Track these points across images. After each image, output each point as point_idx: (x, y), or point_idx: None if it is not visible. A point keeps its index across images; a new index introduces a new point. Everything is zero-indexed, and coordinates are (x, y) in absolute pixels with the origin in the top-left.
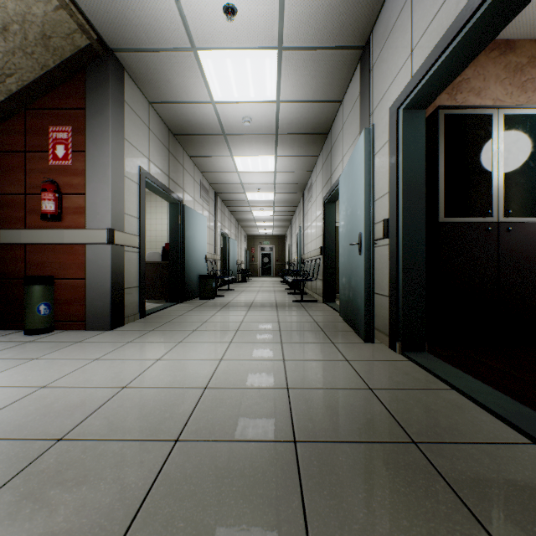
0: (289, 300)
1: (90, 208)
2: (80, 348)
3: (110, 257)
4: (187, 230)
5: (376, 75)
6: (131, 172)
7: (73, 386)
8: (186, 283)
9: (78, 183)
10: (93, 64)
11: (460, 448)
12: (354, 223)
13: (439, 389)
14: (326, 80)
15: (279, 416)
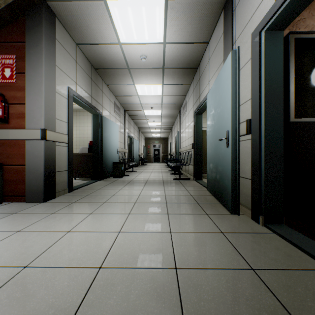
0: (171, 178)
1: (28, 113)
2: (12, 220)
3: (43, 149)
4: (104, 132)
5: (238, 13)
6: (61, 90)
7: None
8: (104, 167)
9: (20, 96)
10: (31, 9)
11: None
12: (221, 124)
13: None
14: (198, 26)
15: None
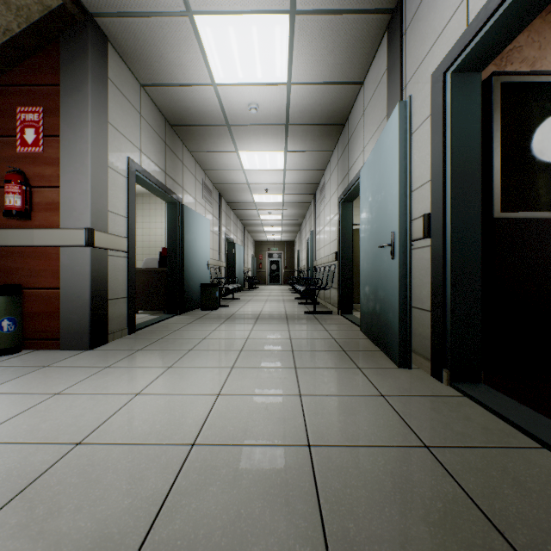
0: (300, 311)
1: (64, 203)
2: (43, 376)
3: (88, 262)
4: (186, 233)
5: (411, 40)
6: (117, 164)
7: (7, 441)
8: (185, 292)
9: (51, 174)
10: (68, 31)
11: None
12: (383, 220)
13: (524, 446)
14: (345, 56)
15: (300, 505)
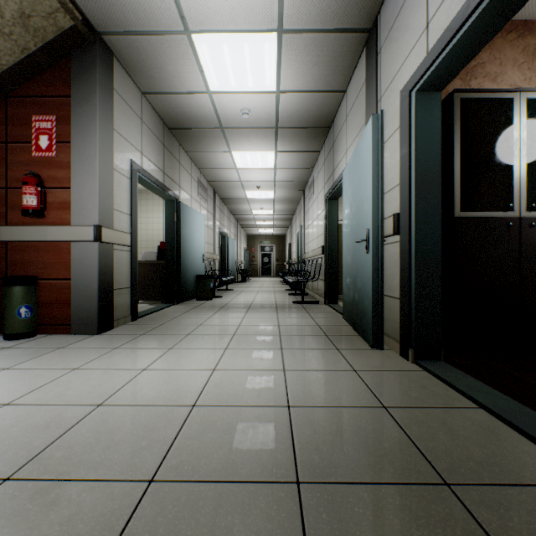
0: (289, 301)
1: (75, 203)
2: (60, 356)
3: (97, 256)
4: (183, 228)
5: (384, 58)
6: (121, 166)
7: (41, 403)
8: (182, 283)
9: (63, 177)
10: (79, 48)
11: (506, 493)
12: (360, 218)
13: (464, 407)
14: (329, 68)
15: (278, 445)
